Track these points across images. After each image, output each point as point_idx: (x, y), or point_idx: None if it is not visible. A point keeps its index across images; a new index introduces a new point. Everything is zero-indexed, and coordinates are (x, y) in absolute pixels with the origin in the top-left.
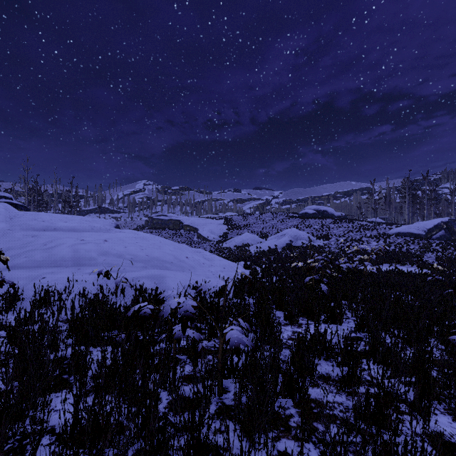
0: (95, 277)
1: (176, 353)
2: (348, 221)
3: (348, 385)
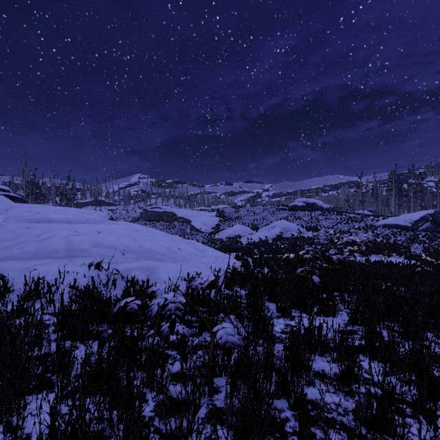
0: (87, 269)
1: (166, 349)
2: (337, 213)
3: (346, 384)
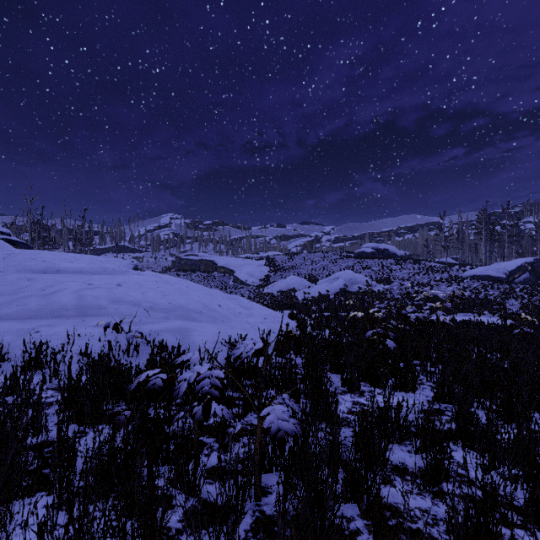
0: (103, 331)
1: (200, 435)
2: (414, 261)
3: (434, 483)
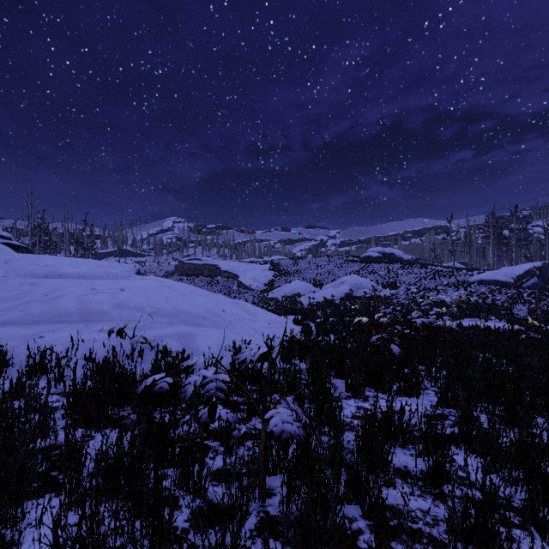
0: (107, 336)
1: (205, 438)
2: (420, 266)
3: (435, 485)
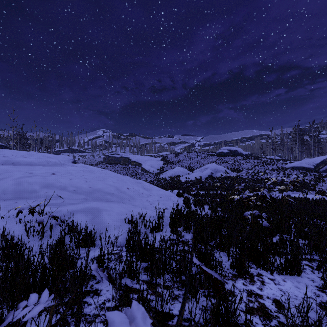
0: (26, 212)
1: None
2: (254, 158)
3: None
